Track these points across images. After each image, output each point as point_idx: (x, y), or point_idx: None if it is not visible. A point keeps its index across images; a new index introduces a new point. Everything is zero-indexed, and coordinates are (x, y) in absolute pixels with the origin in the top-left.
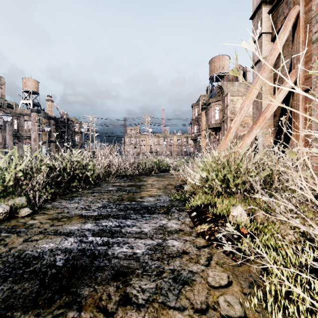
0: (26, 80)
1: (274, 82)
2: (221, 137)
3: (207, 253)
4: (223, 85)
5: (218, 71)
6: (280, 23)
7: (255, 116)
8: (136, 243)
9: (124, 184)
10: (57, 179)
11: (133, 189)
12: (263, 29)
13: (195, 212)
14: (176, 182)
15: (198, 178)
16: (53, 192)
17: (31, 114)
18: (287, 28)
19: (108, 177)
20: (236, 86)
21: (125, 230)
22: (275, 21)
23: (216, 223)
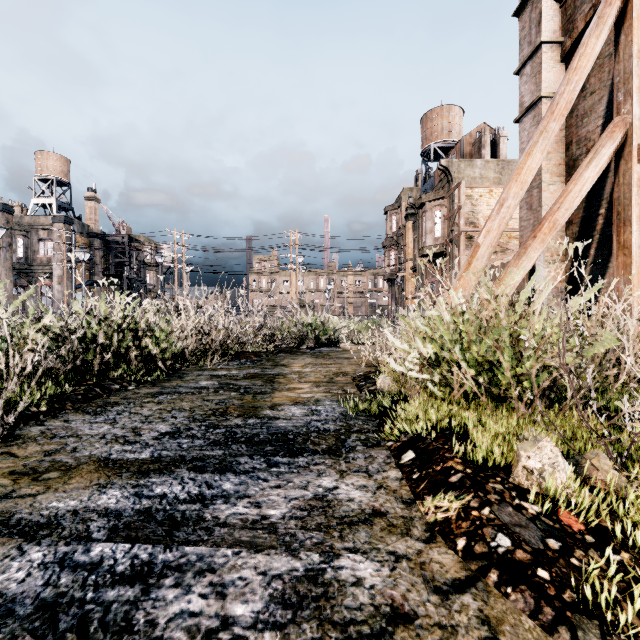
0: (43, 157)
1: (567, 149)
2: (451, 272)
3: (478, 620)
4: (451, 165)
5: (439, 139)
6: (583, 18)
7: (526, 224)
8: (239, 571)
9: (238, 372)
10: (75, 362)
11: (256, 384)
12: (543, 35)
13: (412, 451)
14: (356, 368)
15: (414, 359)
16: (61, 394)
17: (53, 226)
18: (605, 22)
19: (204, 357)
20: (478, 167)
21: (213, 515)
22: (570, 16)
23: (482, 493)
